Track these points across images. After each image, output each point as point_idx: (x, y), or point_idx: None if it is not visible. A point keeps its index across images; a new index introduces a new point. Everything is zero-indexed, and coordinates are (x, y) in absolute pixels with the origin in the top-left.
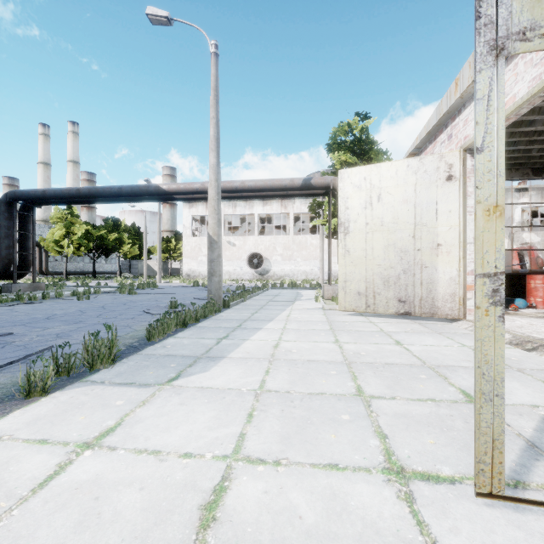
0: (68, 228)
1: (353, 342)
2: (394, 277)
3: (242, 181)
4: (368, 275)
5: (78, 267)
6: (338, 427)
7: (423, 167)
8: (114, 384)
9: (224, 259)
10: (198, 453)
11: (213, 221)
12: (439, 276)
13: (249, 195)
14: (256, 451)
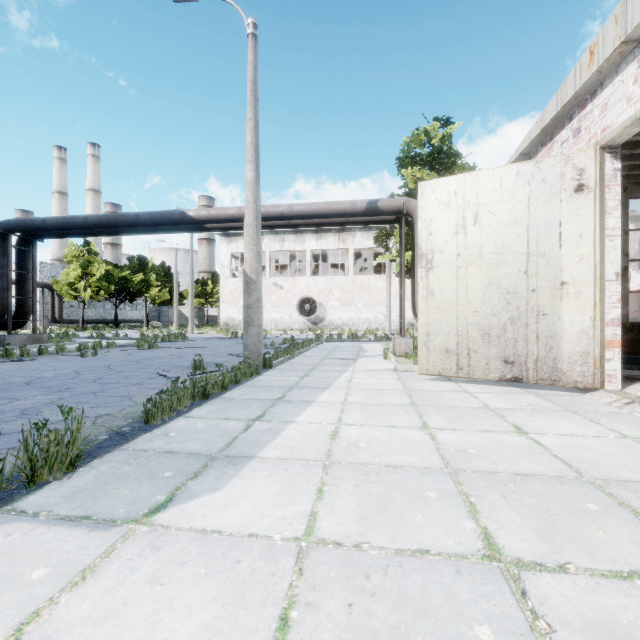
0: (85, 268)
1: (450, 429)
2: (498, 329)
3: (290, 205)
4: (460, 326)
5: (98, 314)
6: None
7: (540, 173)
8: (52, 520)
9: (270, 305)
10: None
11: (251, 254)
12: (564, 328)
13: (298, 224)
14: None
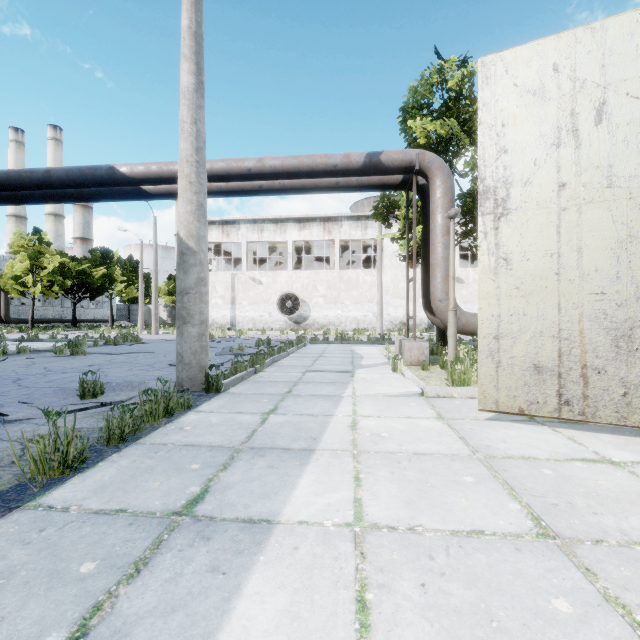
0: (34, 259)
1: None
2: None
3: (259, 158)
4: (565, 322)
5: (56, 313)
6: None
7: None
8: None
9: (247, 302)
10: None
11: (187, 207)
12: None
13: (273, 188)
14: None
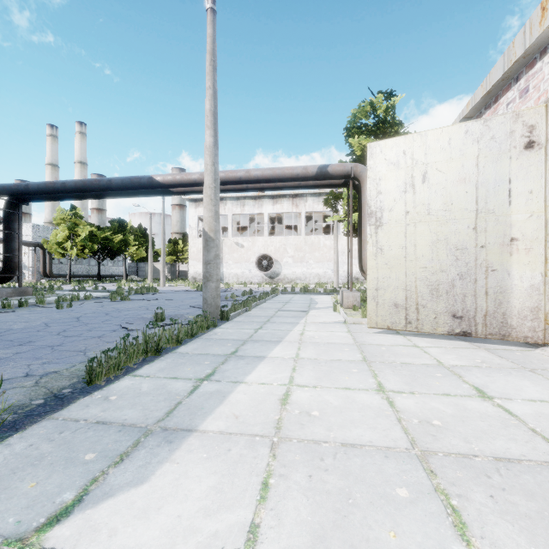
0: (71, 229)
1: (408, 392)
2: (446, 284)
3: (247, 170)
4: (409, 281)
5: (84, 269)
6: None
7: (489, 131)
8: None
9: (232, 261)
10: None
11: (209, 214)
12: (514, 283)
13: (255, 188)
14: None
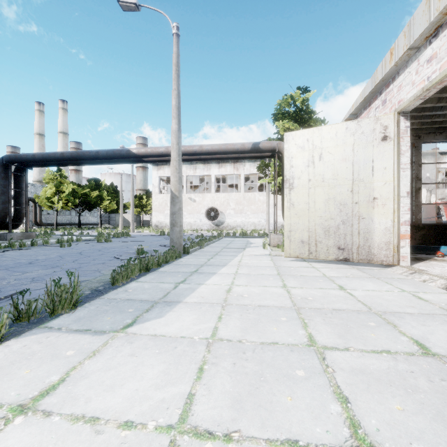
0: (58, 187)
1: (299, 287)
2: (334, 227)
3: (200, 145)
4: (310, 226)
5: (67, 219)
6: (294, 387)
7: (360, 128)
8: (70, 331)
9: (186, 213)
10: (140, 422)
11: (175, 179)
12: (375, 226)
13: (206, 158)
14: (204, 420)
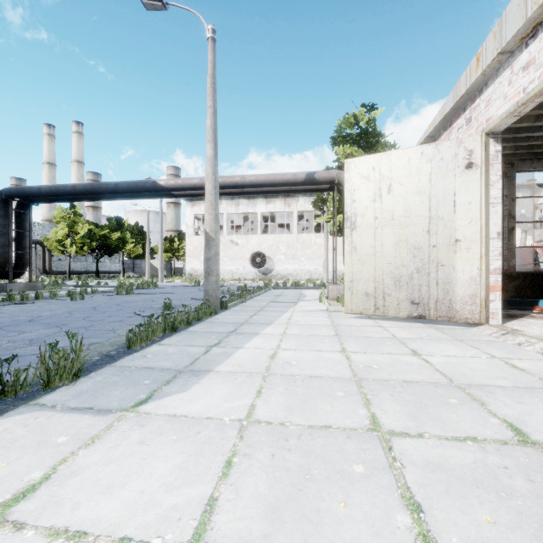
0: (71, 227)
1: (362, 352)
2: (406, 276)
3: (242, 176)
4: (377, 275)
5: (82, 266)
6: (349, 489)
7: (439, 154)
8: (66, 409)
9: (227, 258)
10: (140, 539)
11: (210, 217)
12: (458, 275)
13: (250, 191)
14: (227, 536)
